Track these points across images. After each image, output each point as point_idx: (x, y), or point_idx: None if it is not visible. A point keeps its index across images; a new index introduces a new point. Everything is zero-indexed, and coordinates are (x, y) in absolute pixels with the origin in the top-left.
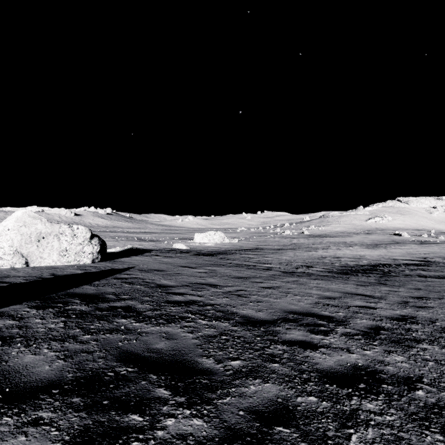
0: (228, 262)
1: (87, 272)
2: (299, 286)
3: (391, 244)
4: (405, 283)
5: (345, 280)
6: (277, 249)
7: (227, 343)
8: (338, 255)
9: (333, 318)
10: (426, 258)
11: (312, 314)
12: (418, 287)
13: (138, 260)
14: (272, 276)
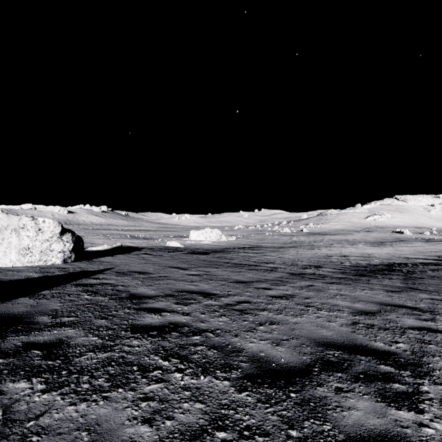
0: (225, 261)
1: (46, 276)
2: (317, 293)
3: (396, 242)
4: (440, 287)
5: (368, 284)
6: (277, 247)
7: None
8: (345, 253)
9: (397, 356)
10: (440, 256)
11: (361, 348)
12: None
13: (121, 259)
14: (280, 279)
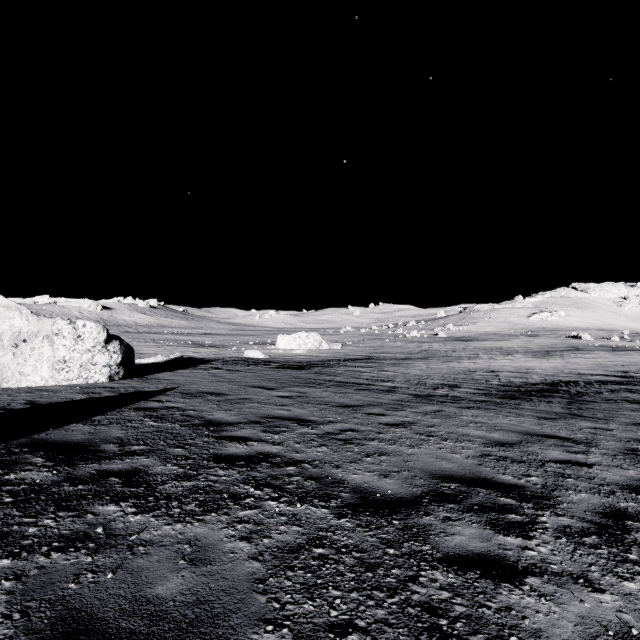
0: (327, 379)
1: (93, 398)
2: (445, 420)
3: (568, 351)
4: (613, 413)
5: (516, 409)
6: (400, 359)
7: (323, 571)
8: (494, 368)
9: (524, 489)
10: (627, 372)
11: (484, 481)
12: (636, 421)
13: (185, 376)
14: (399, 403)
